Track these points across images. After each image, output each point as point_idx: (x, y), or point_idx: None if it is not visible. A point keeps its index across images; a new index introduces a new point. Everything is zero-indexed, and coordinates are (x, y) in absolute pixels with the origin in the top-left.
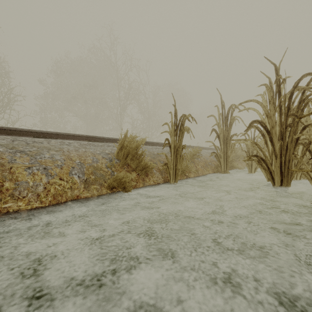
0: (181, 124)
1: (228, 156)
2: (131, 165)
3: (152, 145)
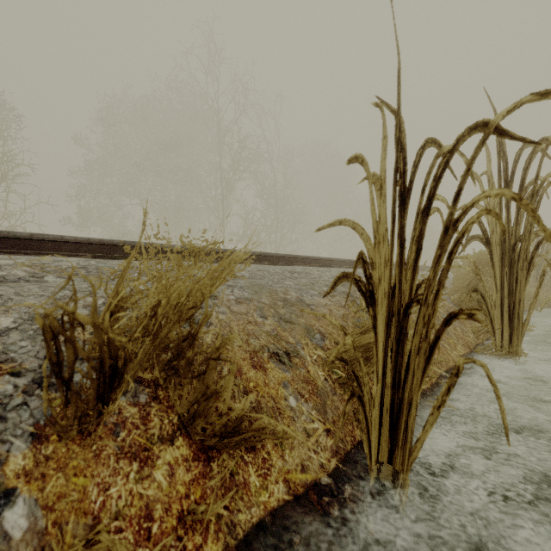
0: (438, 176)
1: (521, 303)
2: (171, 399)
3: (283, 261)
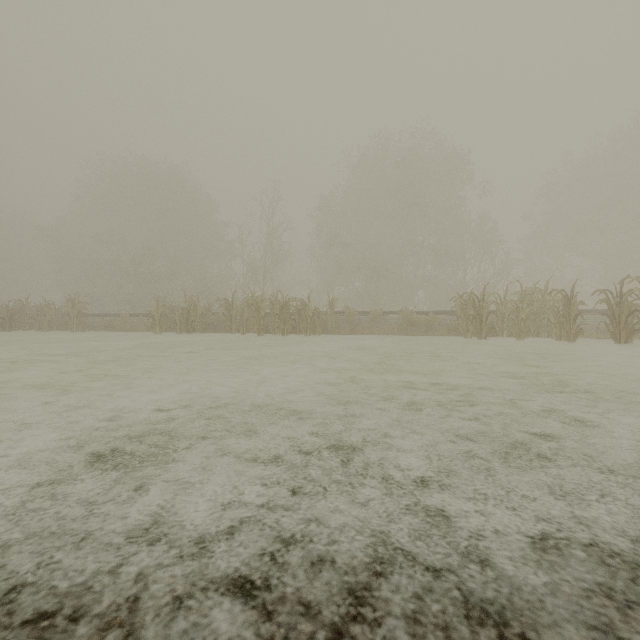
0: None
1: None
2: None
3: None
